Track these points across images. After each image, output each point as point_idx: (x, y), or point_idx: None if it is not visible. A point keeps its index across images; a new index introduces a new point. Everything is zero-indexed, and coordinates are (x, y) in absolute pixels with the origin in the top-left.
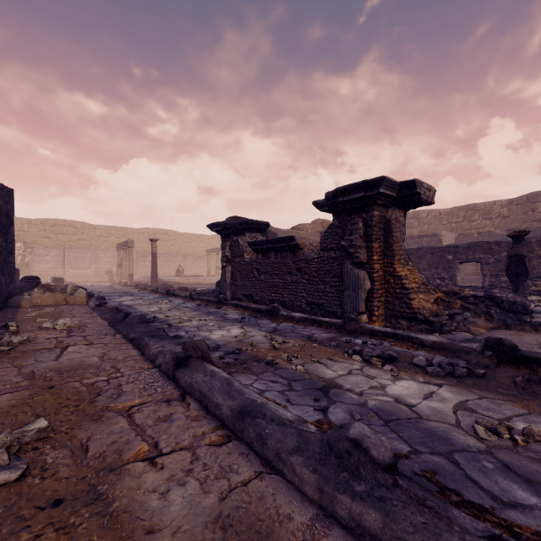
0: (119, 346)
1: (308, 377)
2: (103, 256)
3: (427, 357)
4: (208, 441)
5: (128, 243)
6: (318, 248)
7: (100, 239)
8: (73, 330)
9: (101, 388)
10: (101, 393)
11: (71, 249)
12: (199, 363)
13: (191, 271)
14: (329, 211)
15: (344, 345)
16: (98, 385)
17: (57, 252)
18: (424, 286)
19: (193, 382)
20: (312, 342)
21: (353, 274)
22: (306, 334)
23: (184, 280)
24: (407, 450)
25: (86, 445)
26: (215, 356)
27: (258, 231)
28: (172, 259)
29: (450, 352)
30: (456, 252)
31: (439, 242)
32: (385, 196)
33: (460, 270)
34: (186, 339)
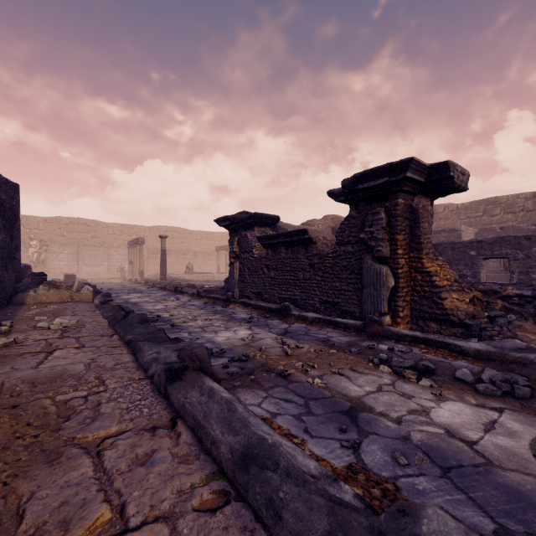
0: (113, 349)
1: (328, 394)
2: (115, 253)
3: (471, 370)
4: (197, 503)
5: (139, 240)
6: (332, 242)
7: (112, 237)
8: (69, 331)
9: (75, 408)
10: (71, 416)
11: (84, 247)
12: (196, 376)
13: (201, 268)
14: (345, 201)
15: (367, 351)
16: (72, 404)
17: (72, 249)
18: (457, 283)
19: (186, 403)
20: (329, 347)
21: (374, 270)
22: (321, 337)
23: (194, 277)
24: (489, 527)
25: (23, 508)
26: (219, 363)
27: (267, 225)
28: (183, 256)
29: (499, 364)
30: (480, 247)
31: (459, 237)
32: (412, 181)
33: (484, 267)
34: (185, 343)
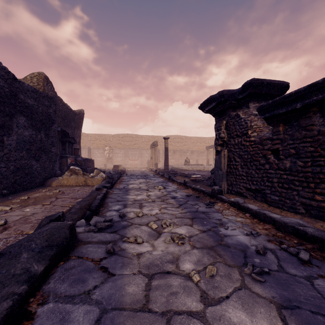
0: None
1: None
2: (145, 153)
3: None
4: None
5: (154, 143)
6: None
7: (144, 143)
8: None
9: None
10: None
11: (129, 149)
12: None
13: (196, 162)
14: None
15: None
16: None
17: (124, 151)
18: None
19: None
20: None
21: None
22: None
23: (189, 167)
24: None
25: None
26: None
27: (268, 99)
28: (184, 154)
29: None
30: None
31: None
32: None
33: None
34: None
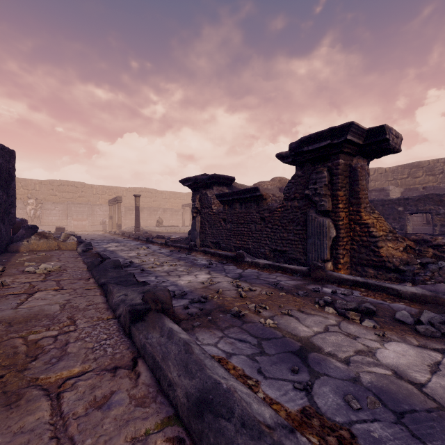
0: (87, 291)
1: (279, 334)
2: (98, 210)
3: (409, 312)
4: None
5: (117, 198)
6: (280, 198)
7: (96, 196)
8: (51, 275)
9: (44, 348)
10: (39, 356)
11: (72, 204)
12: (158, 317)
13: (169, 223)
14: (292, 163)
15: (312, 294)
16: (42, 344)
17: (62, 207)
18: (392, 234)
19: (147, 344)
20: (278, 290)
21: (318, 222)
22: (271, 281)
23: (163, 229)
24: None
25: None
26: (180, 304)
27: (224, 185)
28: (154, 212)
29: (434, 306)
30: (407, 204)
31: (387, 196)
32: (352, 144)
33: (410, 221)
34: (150, 286)
